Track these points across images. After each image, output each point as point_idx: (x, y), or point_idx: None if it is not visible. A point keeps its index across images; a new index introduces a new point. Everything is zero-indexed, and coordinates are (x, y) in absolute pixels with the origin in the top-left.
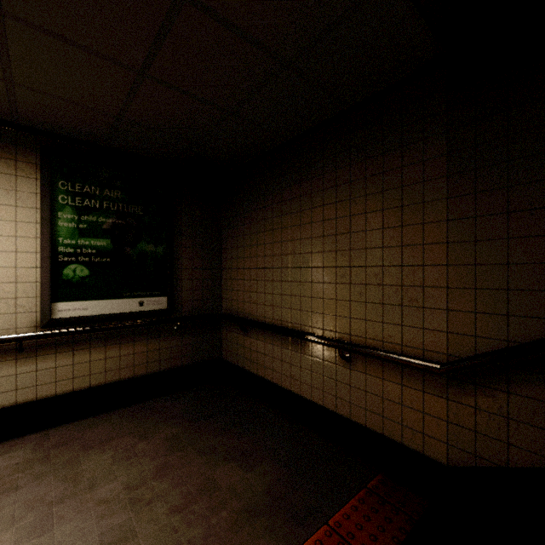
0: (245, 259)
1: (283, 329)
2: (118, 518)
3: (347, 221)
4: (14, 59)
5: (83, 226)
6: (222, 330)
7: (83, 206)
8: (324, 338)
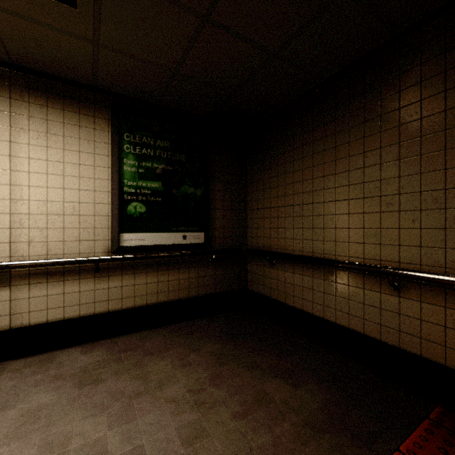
0: (272, 199)
1: (318, 259)
2: (189, 416)
3: (396, 149)
4: (104, 17)
5: (141, 171)
6: (248, 264)
7: (141, 154)
8: (368, 266)
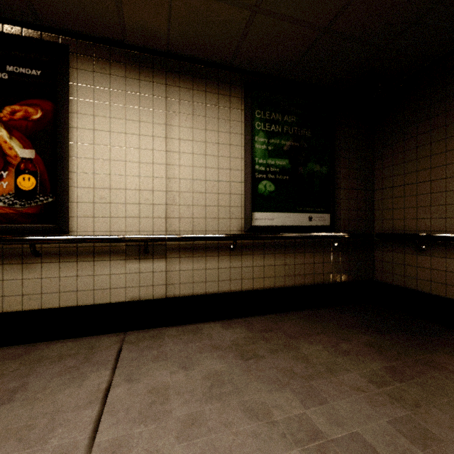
0: (420, 172)
1: None
2: (394, 411)
3: None
4: None
5: (270, 148)
6: (375, 252)
7: (270, 131)
8: None
